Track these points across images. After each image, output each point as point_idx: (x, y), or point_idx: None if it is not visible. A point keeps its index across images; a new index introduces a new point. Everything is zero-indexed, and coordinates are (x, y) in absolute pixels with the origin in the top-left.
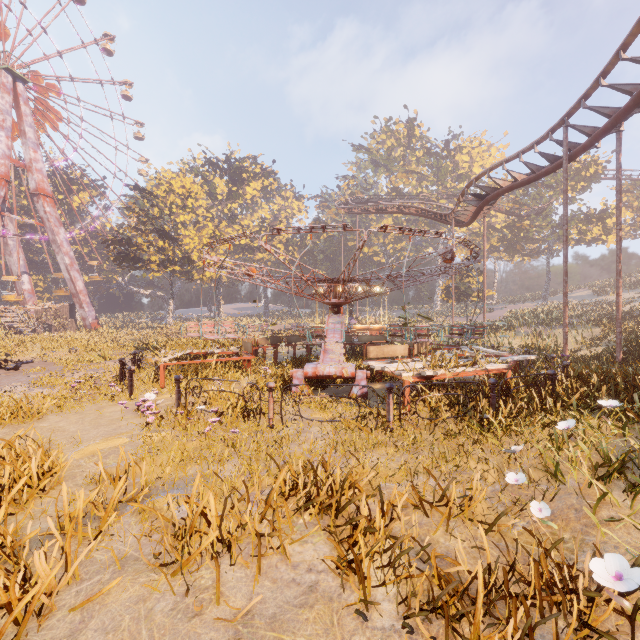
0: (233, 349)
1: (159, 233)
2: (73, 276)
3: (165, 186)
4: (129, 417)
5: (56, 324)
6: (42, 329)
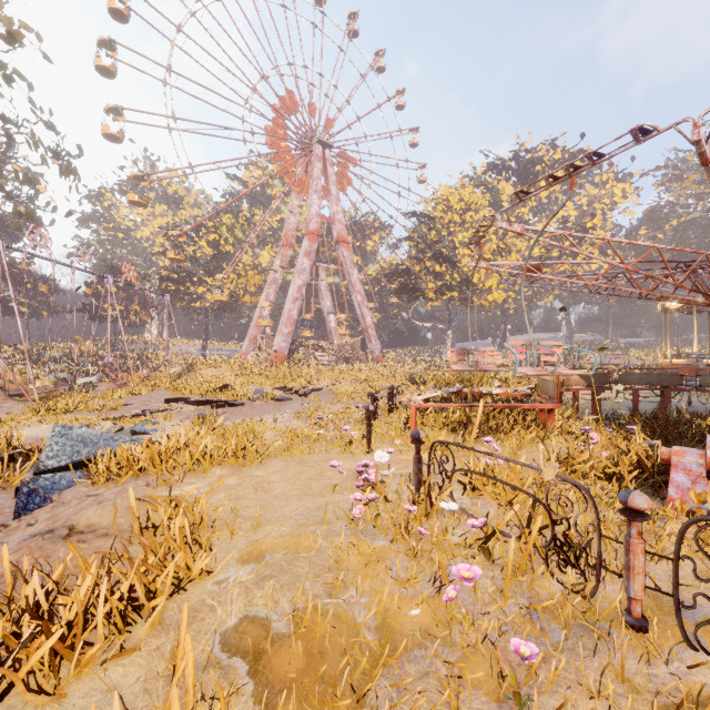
0: (522, 390)
1: (435, 257)
2: (363, 312)
3: (442, 204)
4: (348, 486)
5: (351, 357)
6: (341, 361)
